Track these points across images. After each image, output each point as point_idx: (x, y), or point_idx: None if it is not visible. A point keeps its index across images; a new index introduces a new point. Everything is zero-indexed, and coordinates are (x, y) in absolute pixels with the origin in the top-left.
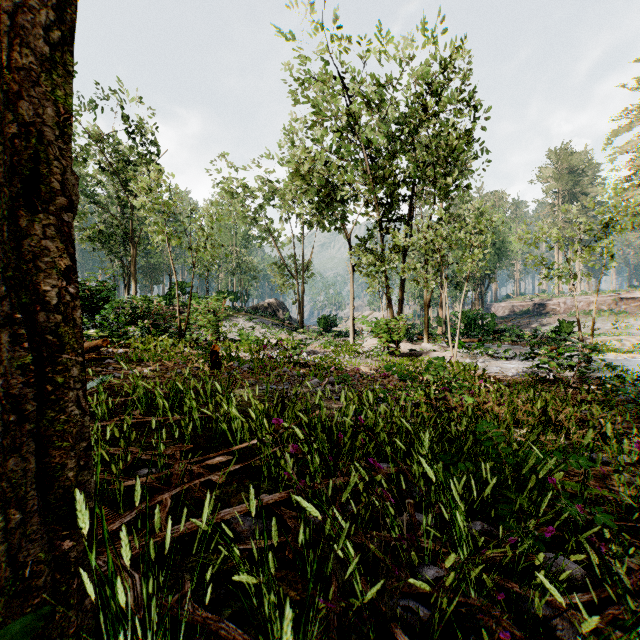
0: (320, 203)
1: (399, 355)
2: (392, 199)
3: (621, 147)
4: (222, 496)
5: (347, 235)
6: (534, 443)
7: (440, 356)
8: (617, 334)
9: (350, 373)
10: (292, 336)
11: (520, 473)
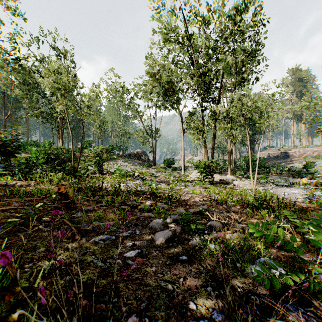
0: (165, 92)
1: (214, 183)
2: (208, 88)
3: None
4: None
5: (180, 112)
6: None
7: (241, 184)
8: None
9: (187, 202)
10: (149, 170)
11: None
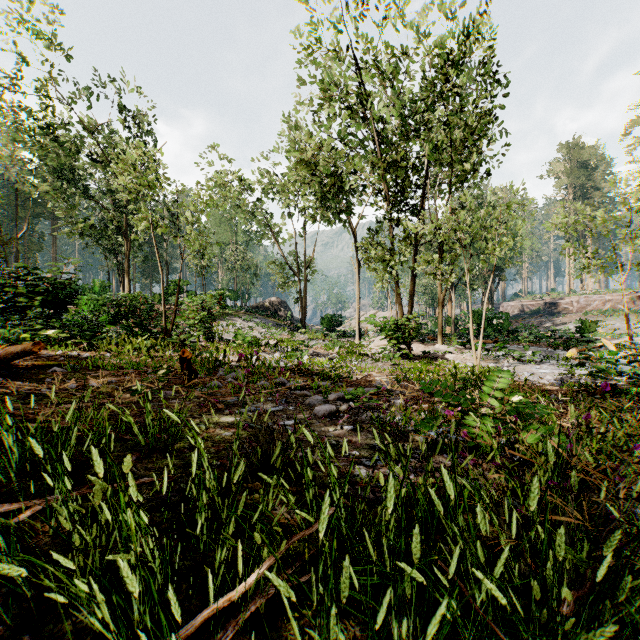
0: (324, 192)
1: (411, 358)
2: (402, 187)
3: None
4: None
5: (352, 229)
6: None
7: (458, 359)
8: None
9: (361, 382)
10: (294, 336)
11: None
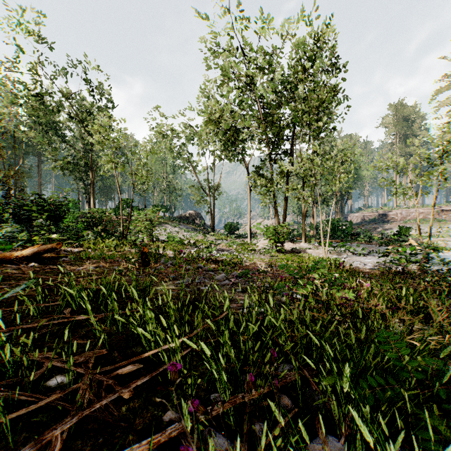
0: (226, 141)
1: (284, 252)
2: (279, 138)
3: (442, 101)
4: (127, 414)
5: (246, 165)
6: (446, 361)
7: (314, 253)
8: (440, 236)
9: (249, 267)
10: (206, 237)
11: (431, 391)
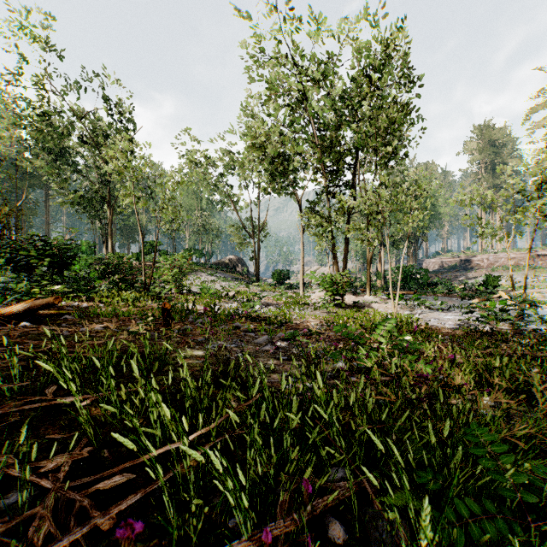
0: (273, 170)
1: (344, 306)
2: (338, 166)
3: (538, 122)
4: None
5: (297, 199)
6: None
7: (381, 308)
8: (536, 287)
9: (299, 326)
10: (249, 288)
11: None
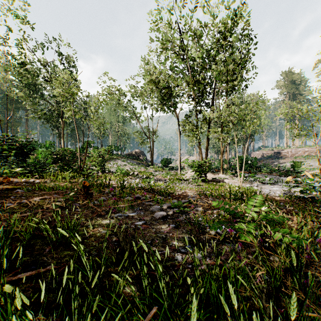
0: (162, 96)
1: (207, 181)
2: (202, 93)
3: None
4: None
5: (177, 115)
6: None
7: (231, 182)
8: None
9: (180, 196)
10: (147, 169)
11: None
